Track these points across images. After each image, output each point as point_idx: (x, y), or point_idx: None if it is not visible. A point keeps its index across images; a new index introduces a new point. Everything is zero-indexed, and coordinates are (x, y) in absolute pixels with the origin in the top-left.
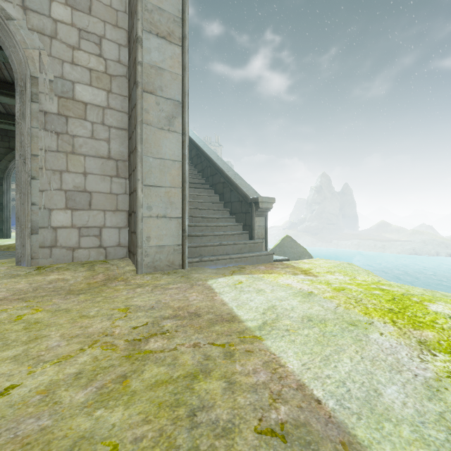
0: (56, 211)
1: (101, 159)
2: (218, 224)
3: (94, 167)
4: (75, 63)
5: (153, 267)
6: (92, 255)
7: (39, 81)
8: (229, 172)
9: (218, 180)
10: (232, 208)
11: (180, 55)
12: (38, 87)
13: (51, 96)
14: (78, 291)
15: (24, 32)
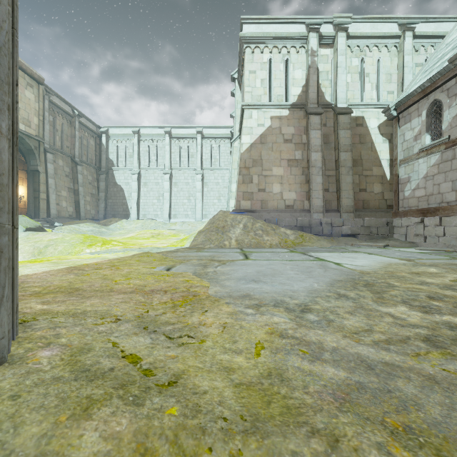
0: None
1: None
2: None
3: None
4: None
5: None
6: None
7: None
8: None
9: None
10: None
11: None
12: None
13: None
14: (69, 291)
15: None
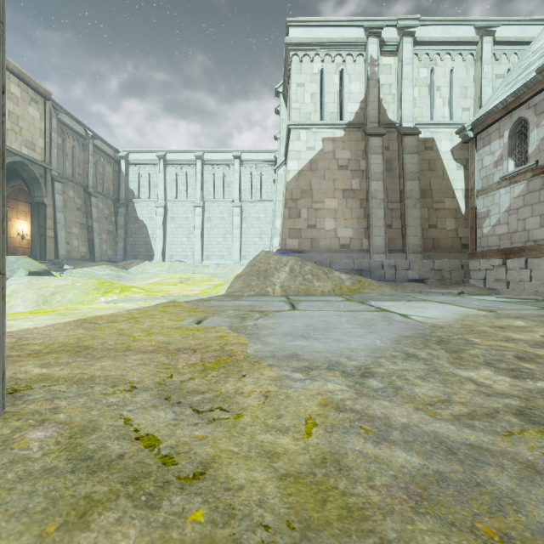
0: None
1: None
2: None
3: None
4: None
5: None
6: None
7: None
8: None
9: None
10: None
11: None
12: None
13: None
14: (77, 349)
15: None
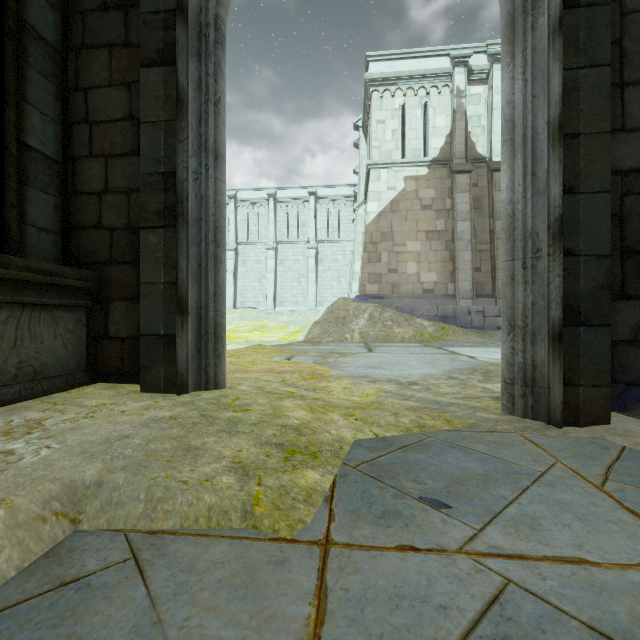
0: None
1: None
2: None
3: None
4: None
5: None
6: None
7: None
8: None
9: None
10: None
11: None
12: None
13: None
14: None
15: None
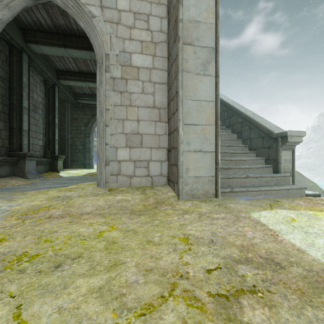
0: (120, 148)
1: (148, 109)
2: (241, 158)
3: (143, 115)
4: (131, 39)
5: (191, 195)
6: (143, 182)
7: (110, 56)
8: (247, 112)
9: (235, 120)
10: (252, 144)
11: (213, 6)
12: (109, 61)
13: (117, 66)
14: (138, 212)
15: (101, 24)
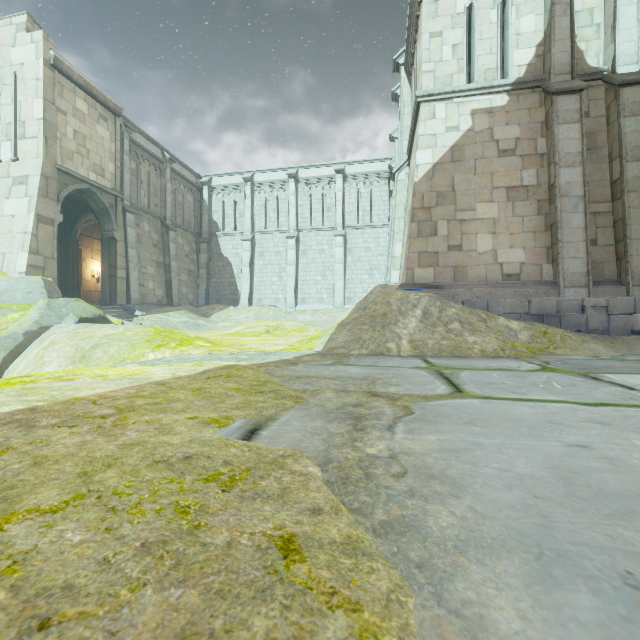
0: None
1: None
2: None
3: None
4: None
5: None
6: None
7: None
8: None
9: None
10: None
11: None
12: None
13: None
14: None
15: None
